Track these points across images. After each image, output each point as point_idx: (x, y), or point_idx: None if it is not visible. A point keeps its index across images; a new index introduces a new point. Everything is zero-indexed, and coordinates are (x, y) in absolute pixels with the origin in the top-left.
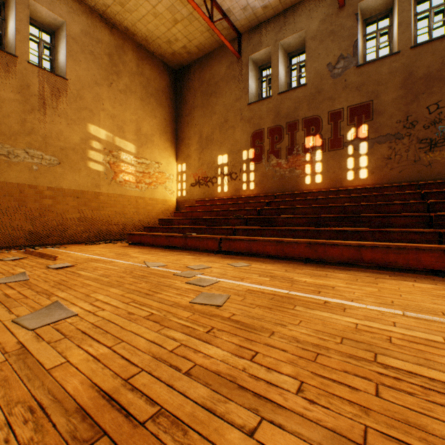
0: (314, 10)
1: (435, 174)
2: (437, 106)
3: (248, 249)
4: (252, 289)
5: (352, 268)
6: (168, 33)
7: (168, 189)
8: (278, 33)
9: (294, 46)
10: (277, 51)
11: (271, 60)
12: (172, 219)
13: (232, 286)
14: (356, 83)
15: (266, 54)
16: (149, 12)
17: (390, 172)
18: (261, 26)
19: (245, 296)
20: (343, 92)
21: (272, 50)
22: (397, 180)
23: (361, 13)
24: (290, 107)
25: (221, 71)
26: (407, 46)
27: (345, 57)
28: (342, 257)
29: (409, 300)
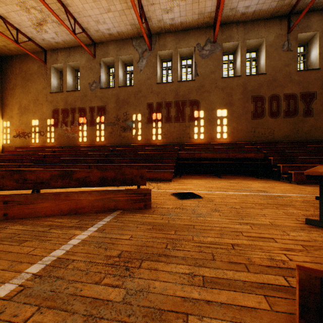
0: (83, 54)
1: (126, 142)
2: (126, 114)
3: None
4: None
5: None
6: None
7: None
8: (67, 58)
9: (77, 67)
10: (66, 68)
11: (63, 72)
12: None
13: None
14: (100, 96)
15: (62, 66)
16: None
17: (112, 139)
18: (58, 50)
19: None
20: (95, 99)
21: (64, 66)
22: (114, 143)
23: (105, 63)
24: (72, 100)
25: (34, 68)
26: (117, 85)
27: (96, 82)
28: None
29: None
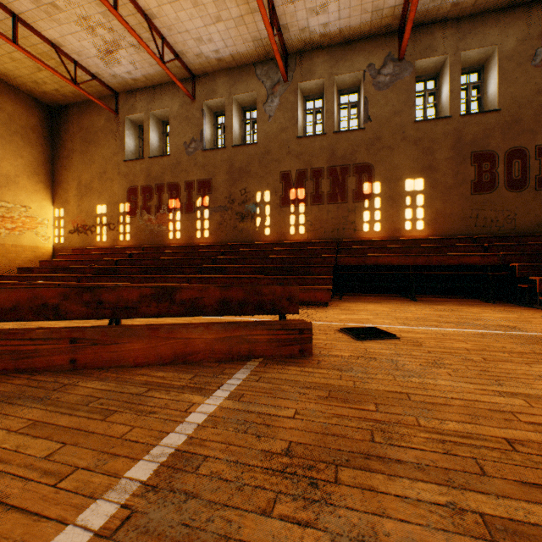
0: (176, 95)
1: (244, 238)
2: (245, 191)
3: None
4: None
5: None
6: (33, 76)
7: (41, 235)
8: (149, 104)
9: (166, 117)
10: (149, 120)
11: (144, 126)
12: (33, 268)
13: None
14: (202, 163)
15: (143, 118)
16: (5, 55)
17: (222, 234)
18: (136, 92)
19: None
20: (195, 168)
21: (145, 117)
22: (225, 240)
23: (210, 108)
24: (158, 171)
25: (100, 123)
26: (231, 144)
27: (196, 140)
28: None
29: None
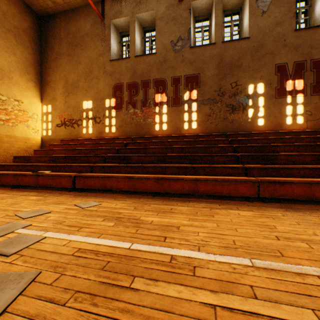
0: None
1: (235, 128)
2: (236, 84)
3: (103, 185)
4: (84, 248)
5: (190, 198)
6: None
7: (31, 128)
8: (135, 8)
9: (147, 23)
10: (134, 22)
11: (129, 28)
12: (30, 156)
13: (57, 247)
14: (190, 59)
15: (126, 23)
16: None
17: (210, 125)
18: None
19: (65, 268)
20: (182, 64)
21: (130, 20)
22: (214, 131)
23: (193, 11)
24: (144, 69)
25: (86, 27)
26: (220, 40)
27: (182, 38)
28: (183, 190)
29: (246, 237)
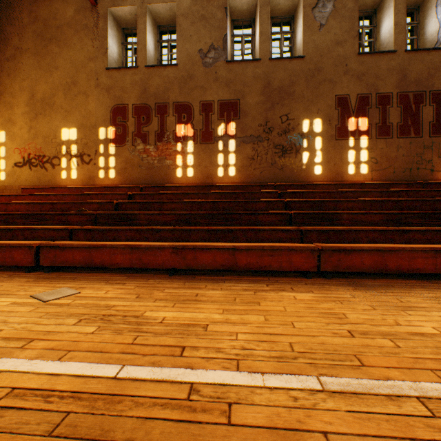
0: None
1: (286, 178)
2: (287, 118)
3: (88, 261)
4: (23, 386)
5: (226, 276)
6: None
7: None
8: None
9: (165, 19)
10: (145, 15)
11: (137, 23)
12: None
13: None
14: (226, 78)
15: (132, 15)
16: None
17: (254, 172)
18: None
19: None
20: (215, 84)
21: (139, 11)
22: (259, 180)
23: (230, 11)
24: (160, 86)
25: (67, 13)
26: (267, 56)
27: (216, 48)
28: (216, 264)
29: (307, 335)
